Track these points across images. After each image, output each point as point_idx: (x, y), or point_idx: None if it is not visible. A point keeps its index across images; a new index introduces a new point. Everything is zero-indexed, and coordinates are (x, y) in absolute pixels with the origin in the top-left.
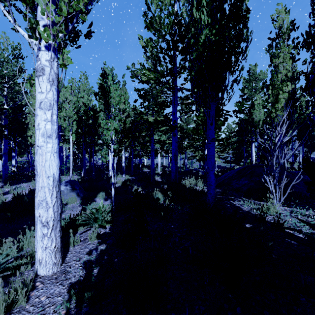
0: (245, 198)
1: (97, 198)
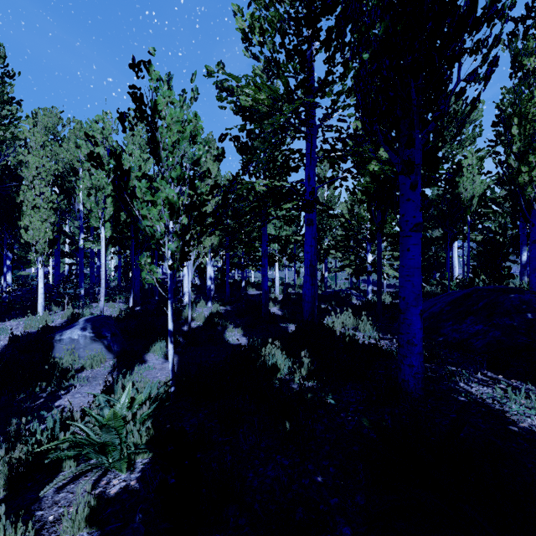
0: (493, 372)
1: (151, 353)
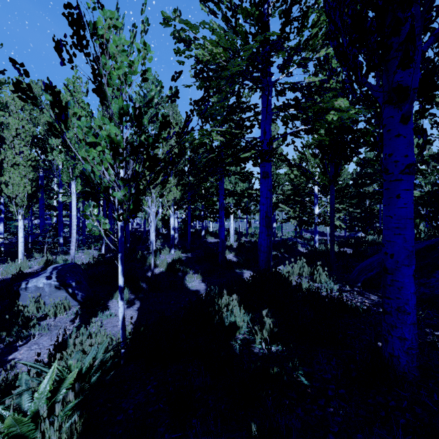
0: None
1: (114, 299)
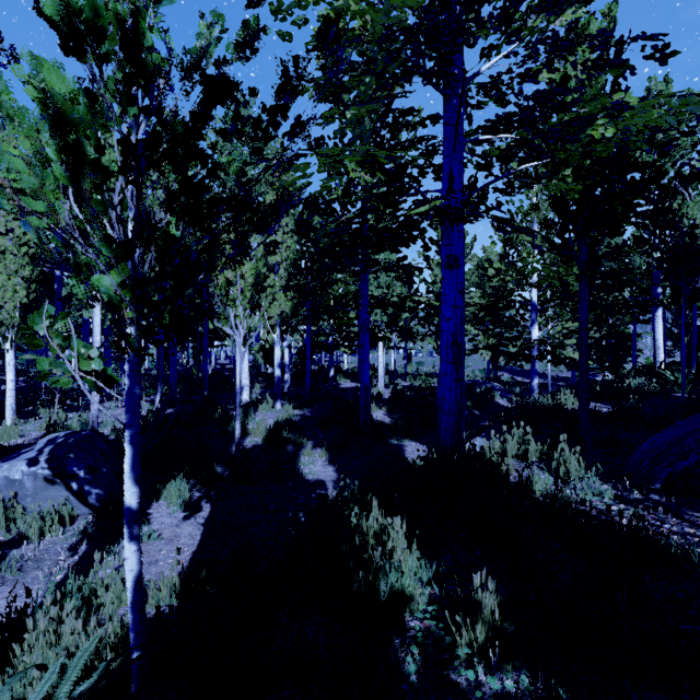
0: None
1: (163, 500)
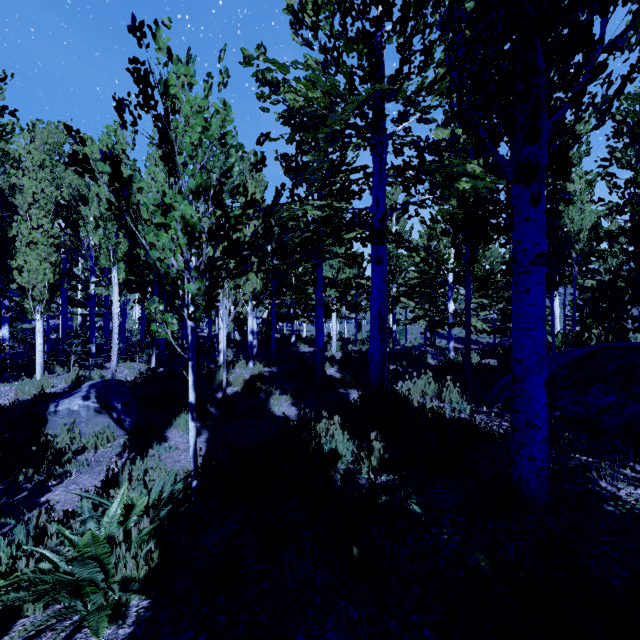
0: None
1: (174, 428)
